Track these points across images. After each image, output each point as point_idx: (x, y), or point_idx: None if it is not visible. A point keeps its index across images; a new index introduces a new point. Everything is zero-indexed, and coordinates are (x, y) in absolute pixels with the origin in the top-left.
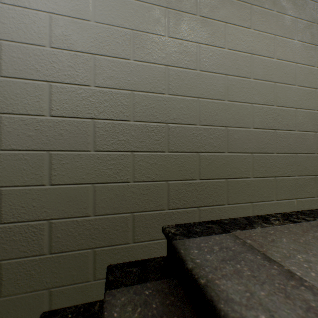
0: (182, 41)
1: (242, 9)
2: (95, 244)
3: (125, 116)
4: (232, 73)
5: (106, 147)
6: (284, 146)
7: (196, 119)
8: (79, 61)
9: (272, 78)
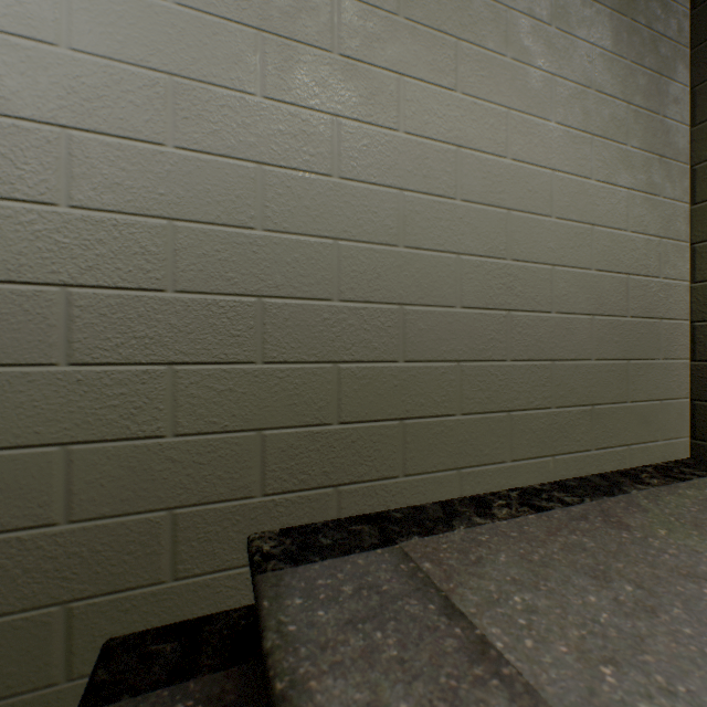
0: (298, 110)
1: (437, 48)
2: (70, 591)
3: (154, 278)
4: (416, 187)
5: (100, 354)
6: (528, 346)
7: (330, 288)
8: (25, 142)
9: (503, 201)
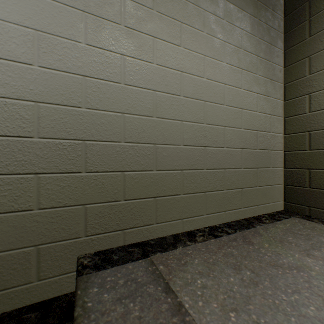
0: (103, 51)
1: (172, 26)
2: None
3: (27, 131)
4: (162, 90)
5: None
6: (214, 162)
7: (120, 136)
8: None
9: (202, 97)
